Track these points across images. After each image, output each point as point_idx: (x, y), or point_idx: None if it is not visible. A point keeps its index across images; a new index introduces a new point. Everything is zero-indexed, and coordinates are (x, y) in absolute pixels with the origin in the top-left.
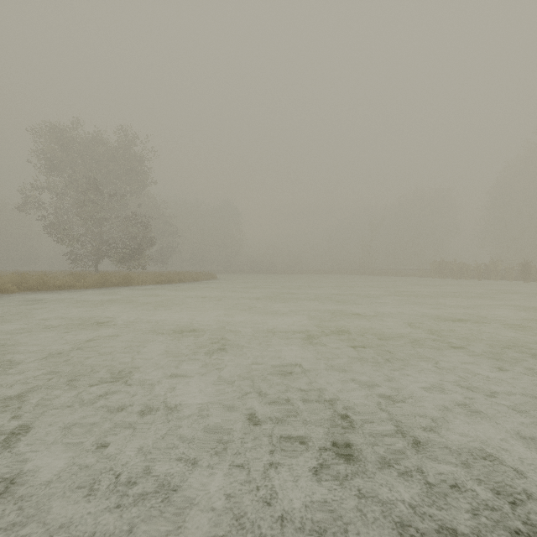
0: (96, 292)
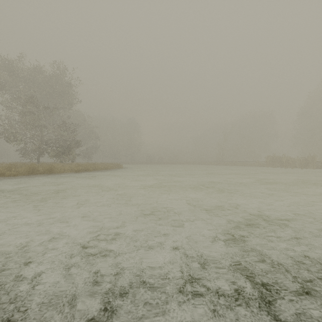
0: (16, 179)
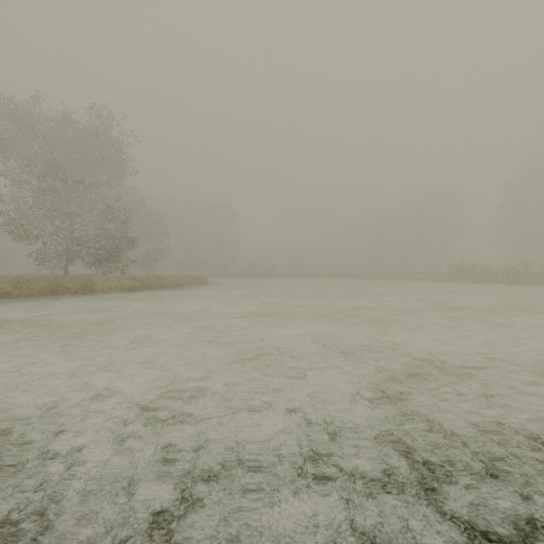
0: (30, 303)
